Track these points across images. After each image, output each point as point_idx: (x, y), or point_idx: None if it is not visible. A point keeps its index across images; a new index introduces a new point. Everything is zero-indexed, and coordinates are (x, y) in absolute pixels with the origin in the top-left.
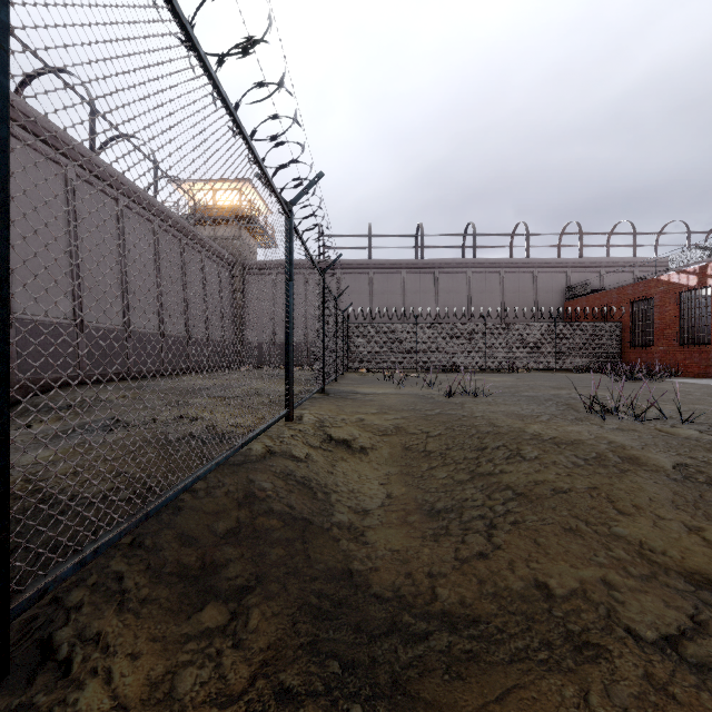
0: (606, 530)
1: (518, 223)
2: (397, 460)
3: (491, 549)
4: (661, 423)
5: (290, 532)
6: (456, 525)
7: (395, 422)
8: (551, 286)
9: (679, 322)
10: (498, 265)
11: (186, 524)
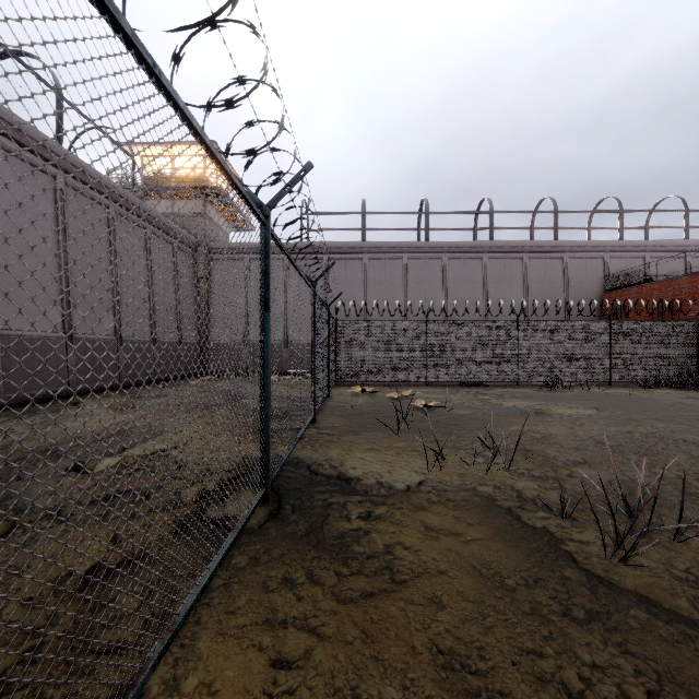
0: None
1: (543, 199)
2: None
3: None
4: None
5: None
6: None
7: None
8: (584, 275)
9: None
10: (521, 249)
11: None
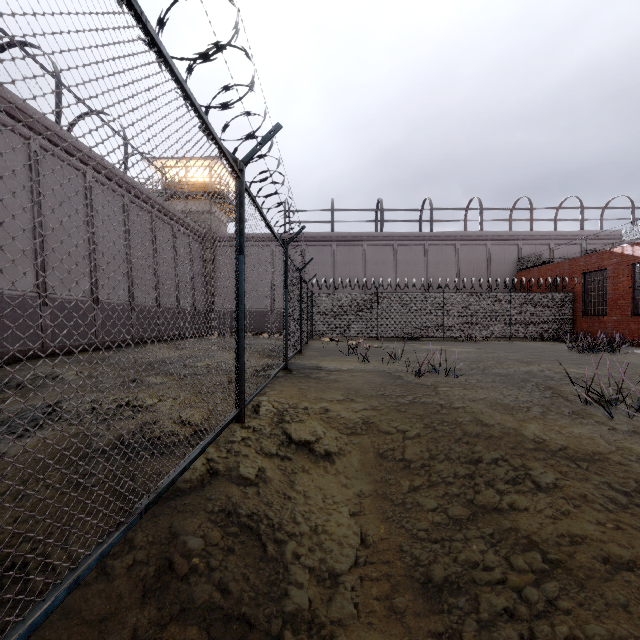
0: None
1: (472, 198)
2: (370, 472)
3: None
4: None
5: None
6: (475, 634)
7: (364, 415)
8: (503, 258)
9: (633, 292)
10: (454, 238)
11: None
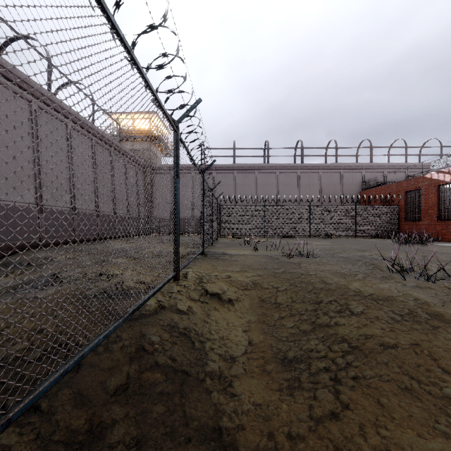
0: (439, 391)
1: (331, 140)
2: (255, 310)
3: (340, 408)
4: (446, 281)
5: (171, 386)
6: (307, 378)
7: (253, 279)
8: (352, 181)
9: (438, 205)
10: (318, 167)
11: (82, 382)
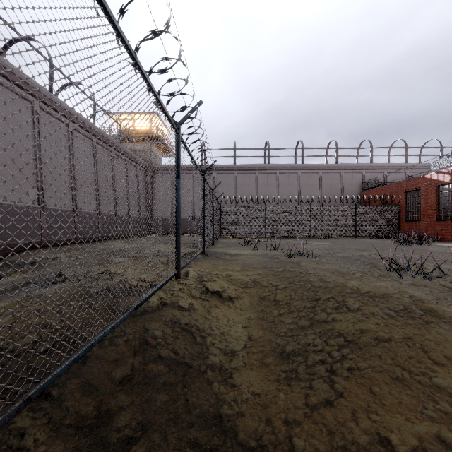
0: (428, 380)
1: (331, 140)
2: (255, 307)
3: (335, 396)
4: (442, 279)
5: (173, 377)
6: (303, 369)
7: (253, 277)
8: (352, 181)
9: (437, 205)
10: (318, 168)
11: (89, 373)
